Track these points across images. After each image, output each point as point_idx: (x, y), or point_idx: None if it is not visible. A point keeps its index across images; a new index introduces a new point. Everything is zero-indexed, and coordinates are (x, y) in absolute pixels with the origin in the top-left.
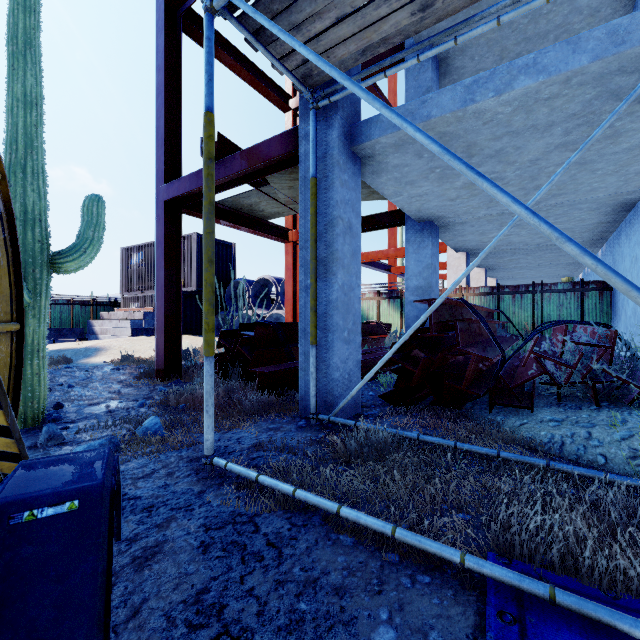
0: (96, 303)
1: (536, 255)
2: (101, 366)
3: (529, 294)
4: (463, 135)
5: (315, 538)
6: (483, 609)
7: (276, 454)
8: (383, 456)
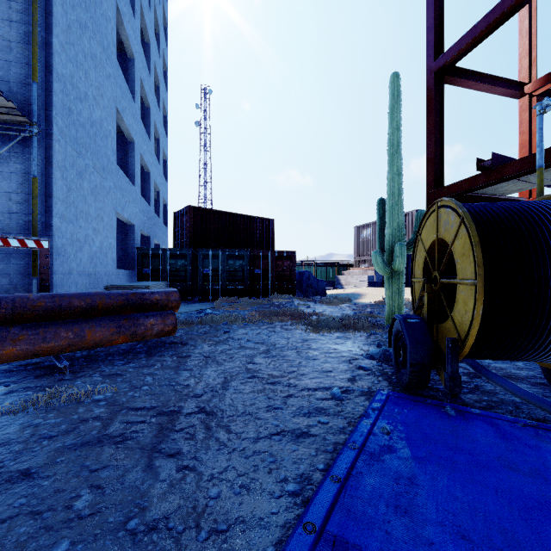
0: (338, 265)
1: None
2: (371, 304)
3: None
4: None
5: None
6: None
7: None
8: None
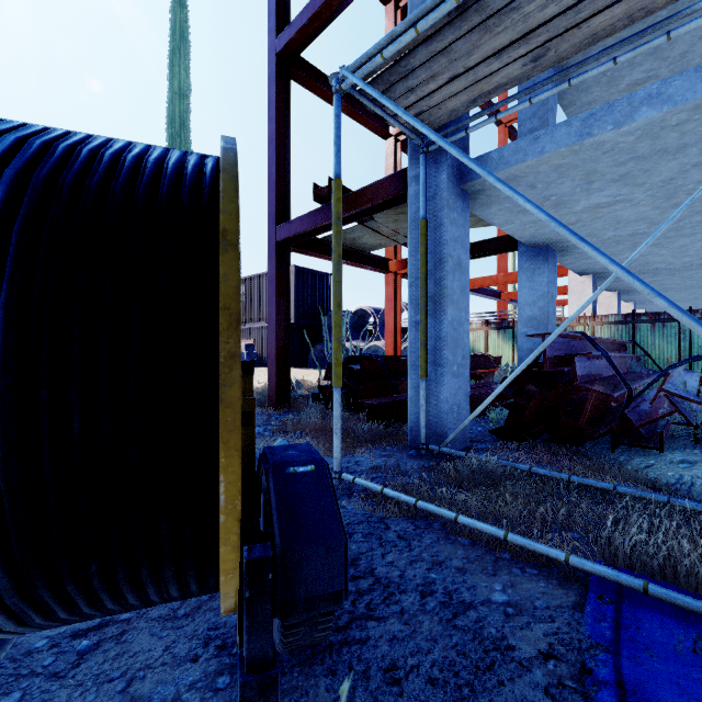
0: None
1: (685, 275)
2: None
3: (673, 322)
4: (581, 165)
5: (437, 537)
6: (583, 594)
7: (393, 476)
8: (494, 483)
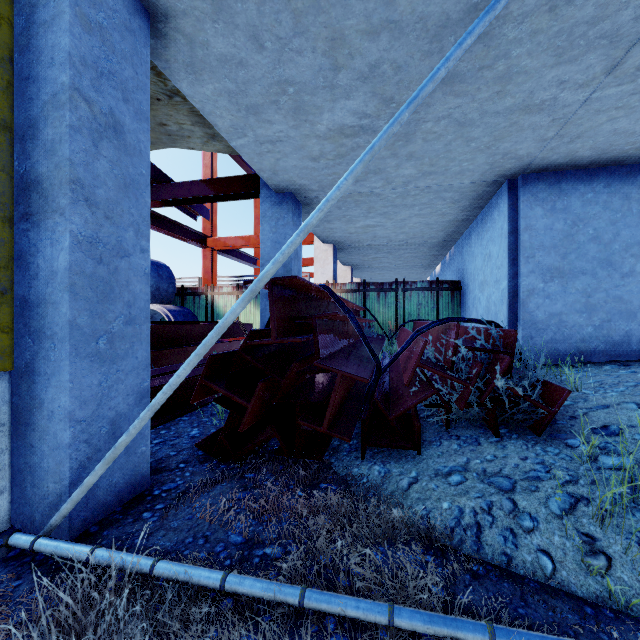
0: None
1: (397, 254)
2: None
3: (393, 292)
4: (324, 5)
5: None
6: None
7: None
8: None
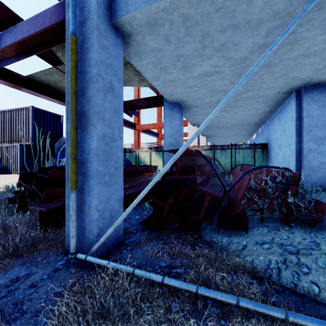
0: None
1: (231, 130)
2: None
3: (229, 150)
4: (200, 22)
5: None
6: None
7: None
8: (121, 325)
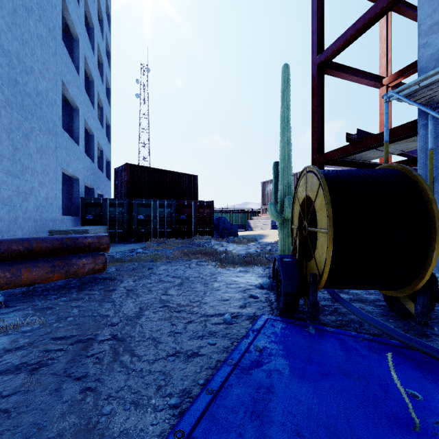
0: (249, 212)
1: None
2: (272, 243)
3: None
4: None
5: None
6: None
7: None
8: None
